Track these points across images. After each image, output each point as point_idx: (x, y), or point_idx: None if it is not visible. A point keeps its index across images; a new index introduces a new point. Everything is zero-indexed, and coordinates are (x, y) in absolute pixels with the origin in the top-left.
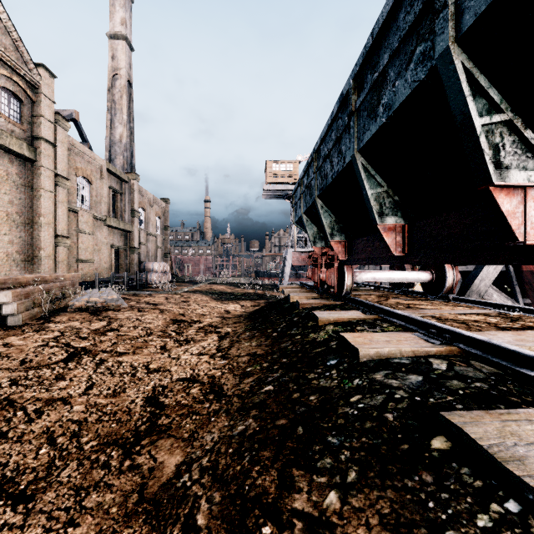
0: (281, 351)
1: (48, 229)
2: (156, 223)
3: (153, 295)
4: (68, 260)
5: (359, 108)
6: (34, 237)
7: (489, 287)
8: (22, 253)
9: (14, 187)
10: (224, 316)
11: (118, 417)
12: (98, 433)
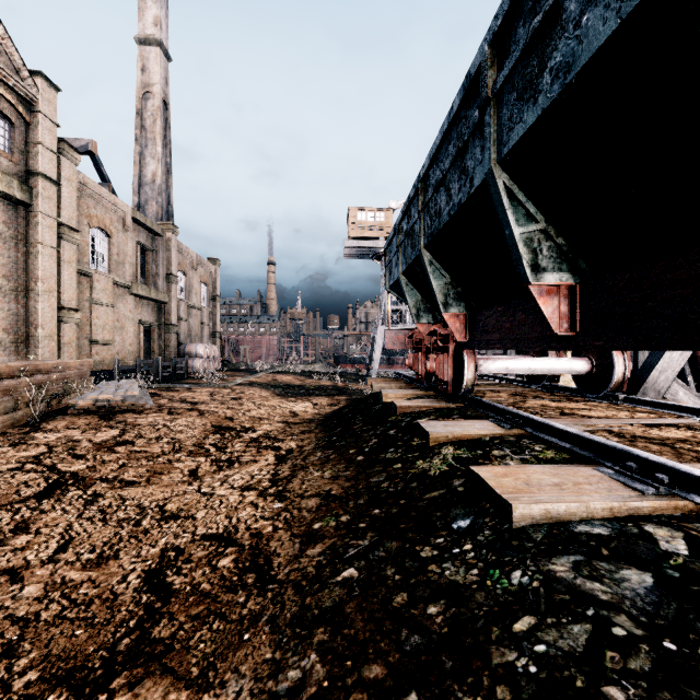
0: (371, 492)
1: (49, 298)
2: (201, 291)
3: (193, 390)
4: (78, 342)
5: (500, 91)
6: (29, 310)
7: (672, 381)
8: (12, 331)
9: (0, 240)
10: (289, 421)
11: (92, 613)
12: (49, 649)
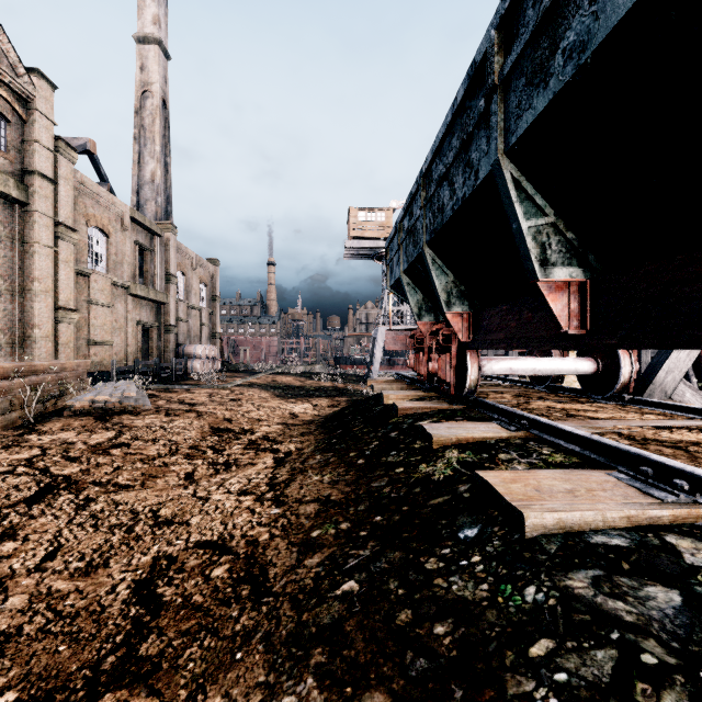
0: (372, 498)
1: (46, 298)
2: (201, 292)
3: (191, 391)
4: (76, 342)
5: (507, 78)
6: (26, 310)
7: (679, 382)
8: (9, 332)
9: None
10: (288, 423)
11: (77, 627)
12: (29, 667)
